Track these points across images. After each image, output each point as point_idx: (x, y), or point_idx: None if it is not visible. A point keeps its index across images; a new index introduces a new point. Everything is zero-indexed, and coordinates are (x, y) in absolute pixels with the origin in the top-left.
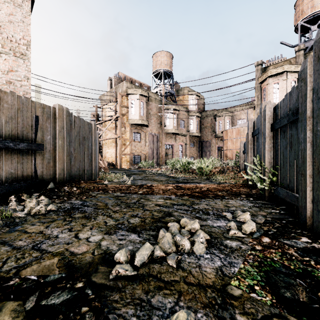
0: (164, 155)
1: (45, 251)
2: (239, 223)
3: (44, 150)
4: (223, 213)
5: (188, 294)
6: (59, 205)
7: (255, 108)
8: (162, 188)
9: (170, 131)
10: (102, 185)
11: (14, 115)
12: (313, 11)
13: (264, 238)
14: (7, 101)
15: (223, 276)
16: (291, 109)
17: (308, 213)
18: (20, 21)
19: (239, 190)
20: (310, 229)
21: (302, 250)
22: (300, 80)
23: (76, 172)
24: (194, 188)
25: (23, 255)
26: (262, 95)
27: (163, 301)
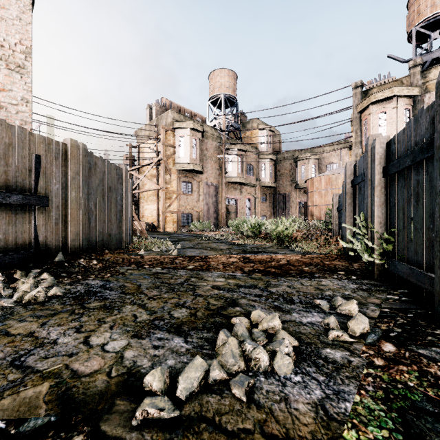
0: (225, 214)
1: (30, 370)
2: (341, 318)
3: (49, 205)
4: (315, 301)
5: None
6: (68, 288)
7: (353, 148)
8: (223, 261)
9: (234, 179)
10: (135, 257)
11: (2, 154)
12: (433, 11)
13: (385, 344)
14: None
15: (328, 421)
16: (418, 143)
17: None
18: (16, 18)
19: (334, 263)
20: None
21: None
22: (437, 96)
23: (98, 238)
24: (269, 260)
25: None
26: (363, 129)
27: None
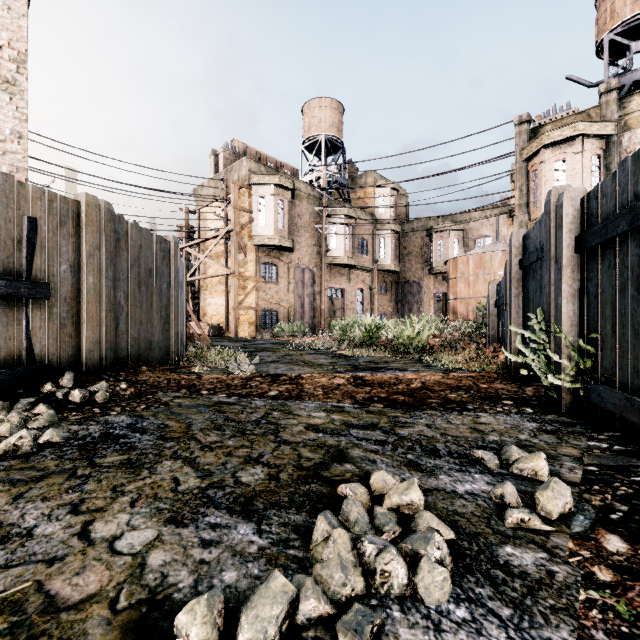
0: (327, 311)
1: None
2: (521, 484)
3: (51, 297)
4: (474, 453)
5: None
6: (74, 429)
7: (516, 213)
8: (323, 383)
9: (339, 261)
10: (189, 376)
11: None
12: (635, 10)
13: (607, 536)
14: None
15: None
16: None
17: None
18: (2, 7)
19: (495, 387)
20: None
21: None
22: None
23: (130, 348)
24: (394, 382)
25: None
26: (530, 185)
27: None
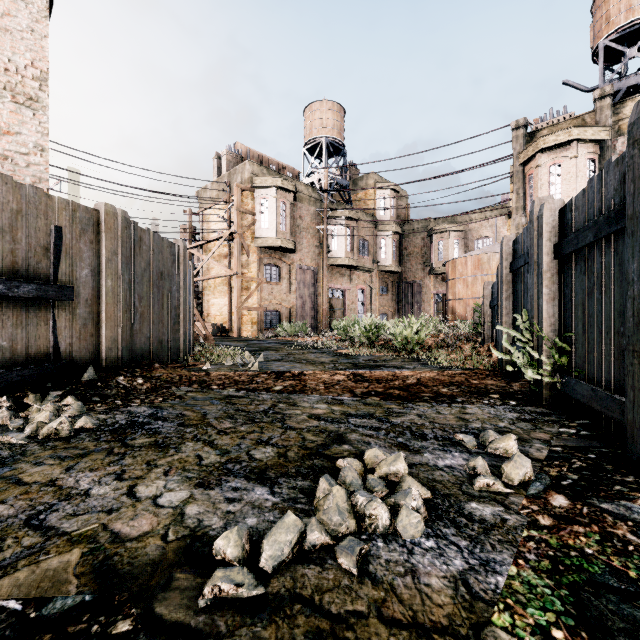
0: (328, 311)
1: (53, 532)
2: (493, 460)
3: (74, 299)
4: (456, 436)
5: None
6: (102, 418)
7: (513, 215)
8: (324, 380)
9: (340, 261)
10: (198, 373)
11: (8, 225)
12: (629, 18)
13: (555, 496)
14: None
15: (472, 600)
16: (604, 211)
17: None
18: (26, 30)
19: (485, 383)
20: None
21: None
22: (629, 144)
23: (144, 346)
24: (391, 378)
25: (0, 541)
26: (527, 188)
27: None
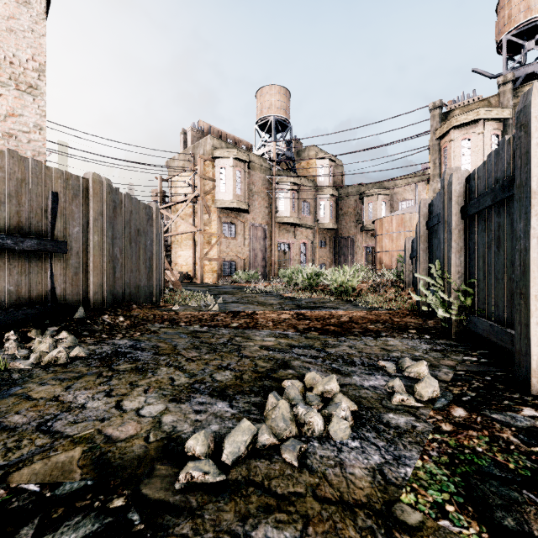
0: (276, 261)
1: (59, 435)
2: (408, 381)
3: (67, 251)
4: (379, 363)
5: (321, 522)
6: (92, 348)
7: (430, 182)
8: (273, 318)
9: (286, 220)
10: (169, 313)
11: (14, 191)
12: (528, 16)
13: (456, 409)
14: (3, 167)
15: (386, 485)
16: (499, 180)
17: (532, 364)
18: (28, 30)
19: (405, 320)
20: (537, 392)
21: (526, 433)
22: (517, 127)
23: (124, 290)
24: (328, 317)
25: (18, 442)
26: (442, 159)
27: (275, 537)
